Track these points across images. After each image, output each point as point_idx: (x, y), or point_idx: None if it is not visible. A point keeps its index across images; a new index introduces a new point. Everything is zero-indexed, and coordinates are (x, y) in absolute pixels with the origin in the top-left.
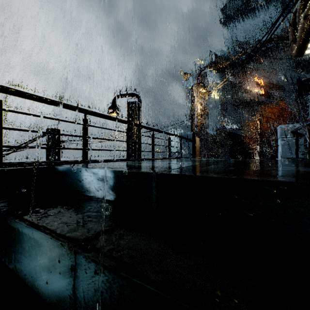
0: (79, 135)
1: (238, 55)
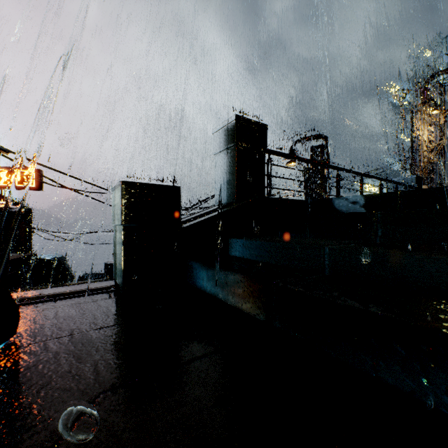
0: (306, 181)
1: None
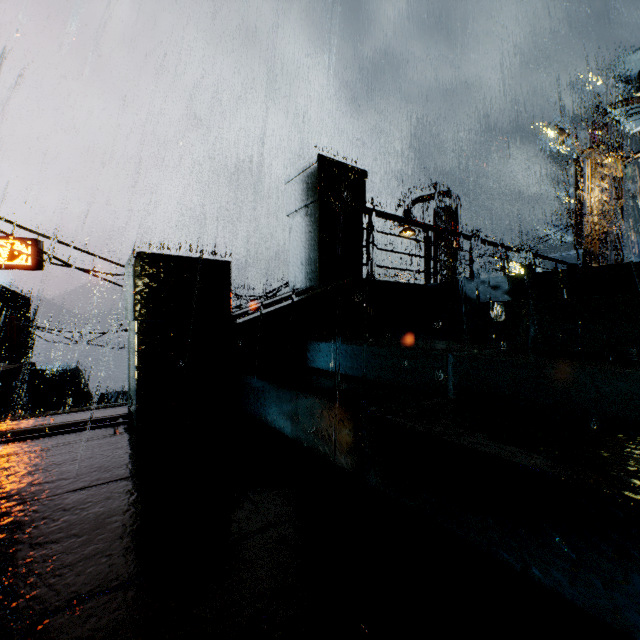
0: (424, 256)
1: None
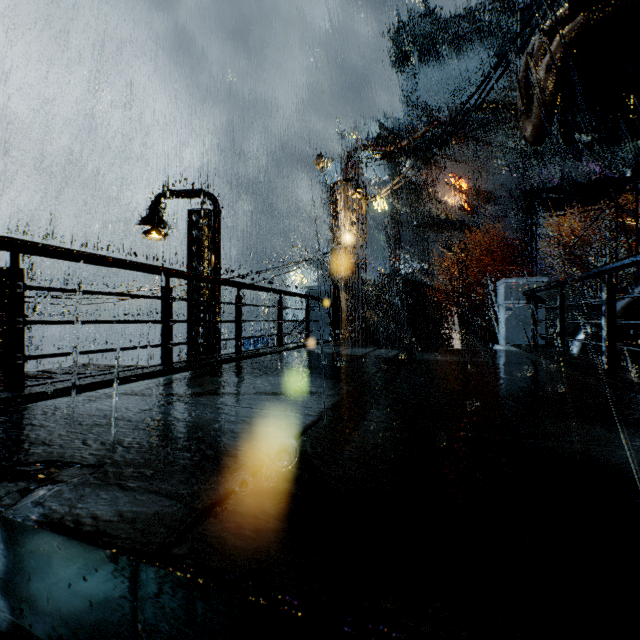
0: None
1: (423, 129)
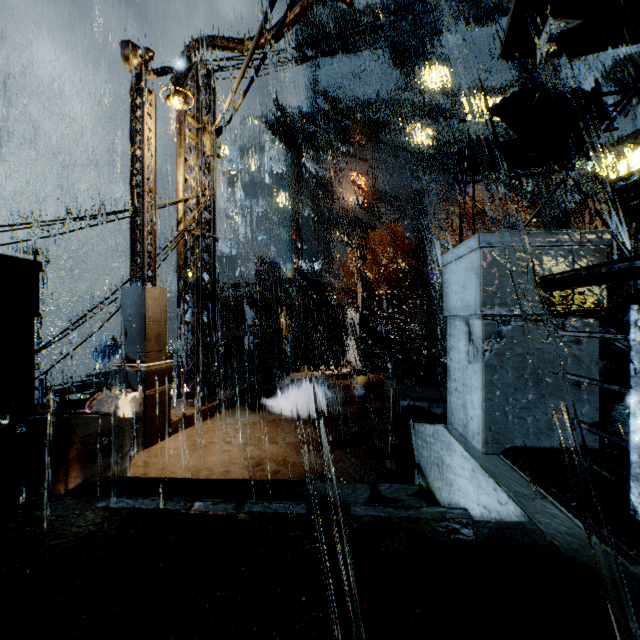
0: None
1: (298, 4)
